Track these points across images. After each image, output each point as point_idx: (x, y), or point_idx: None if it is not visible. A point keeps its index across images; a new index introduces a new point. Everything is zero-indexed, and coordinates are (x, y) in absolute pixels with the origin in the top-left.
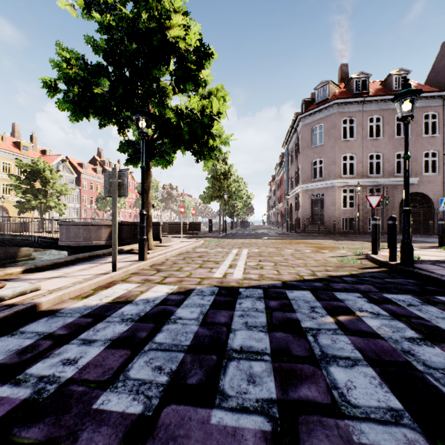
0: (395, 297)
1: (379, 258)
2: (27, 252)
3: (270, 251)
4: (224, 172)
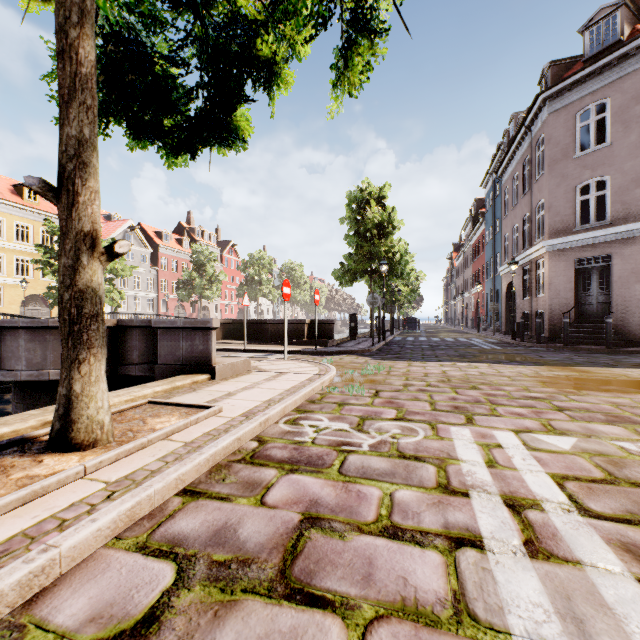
0: None
1: None
2: None
3: None
4: (380, 224)
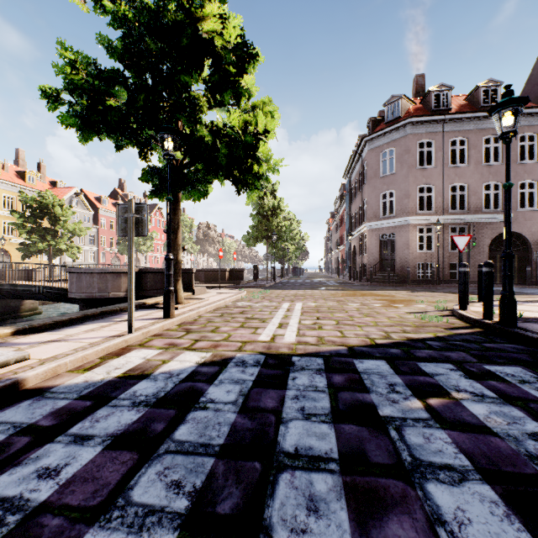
0: (501, 370)
1: (471, 315)
2: (32, 305)
3: (329, 305)
4: (273, 208)
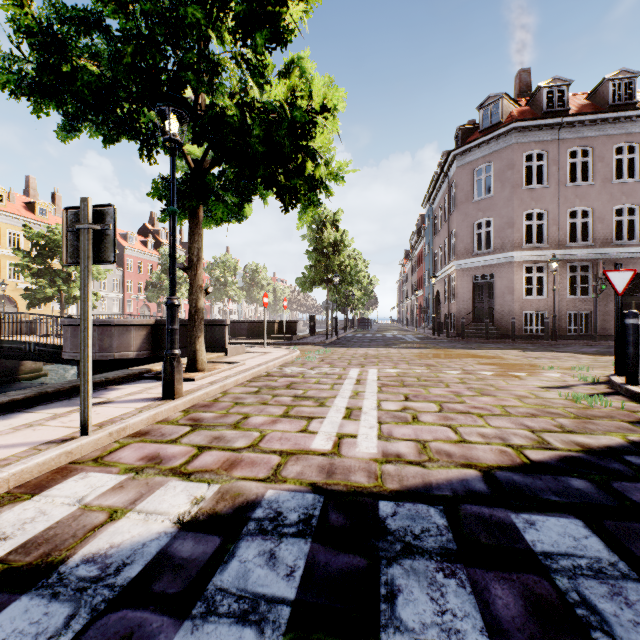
0: None
1: None
2: (34, 365)
3: (418, 373)
4: (334, 243)
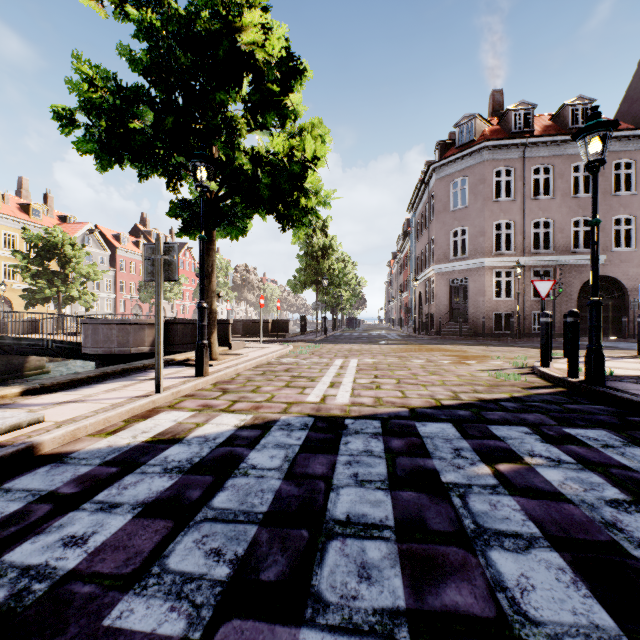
0: (583, 434)
1: (553, 372)
2: (38, 362)
3: (390, 362)
4: (324, 247)
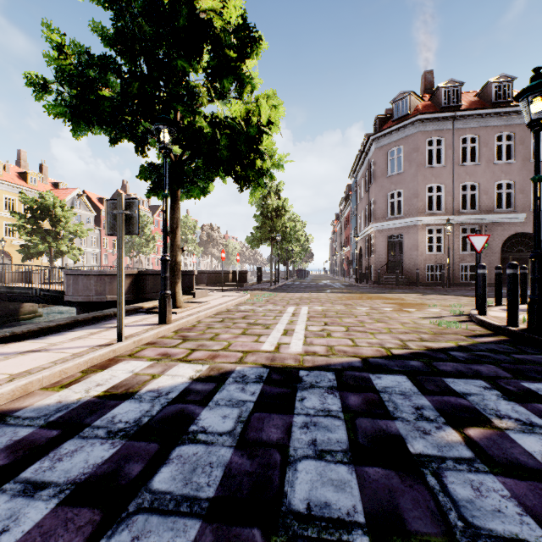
0: None
1: (492, 321)
2: (31, 307)
3: (337, 309)
4: (277, 208)
